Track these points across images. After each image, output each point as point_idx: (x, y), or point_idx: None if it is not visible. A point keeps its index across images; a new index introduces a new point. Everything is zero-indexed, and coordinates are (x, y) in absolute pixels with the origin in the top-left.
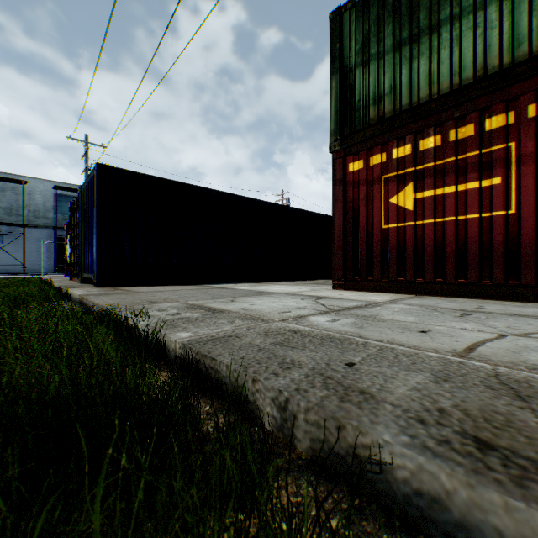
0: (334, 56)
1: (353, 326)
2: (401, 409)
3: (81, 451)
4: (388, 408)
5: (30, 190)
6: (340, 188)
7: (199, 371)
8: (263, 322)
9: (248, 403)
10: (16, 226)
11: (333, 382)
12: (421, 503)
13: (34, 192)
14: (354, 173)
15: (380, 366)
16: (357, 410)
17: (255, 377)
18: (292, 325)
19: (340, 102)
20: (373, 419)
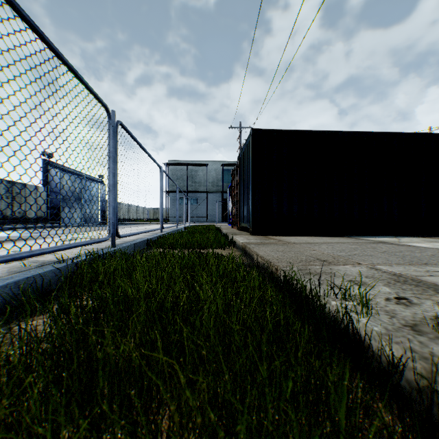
0: None
1: None
2: None
3: None
4: None
5: (209, 169)
6: None
7: None
8: None
9: None
10: (203, 193)
11: None
12: None
13: (211, 170)
14: None
15: None
16: None
17: None
18: None
19: None
20: None
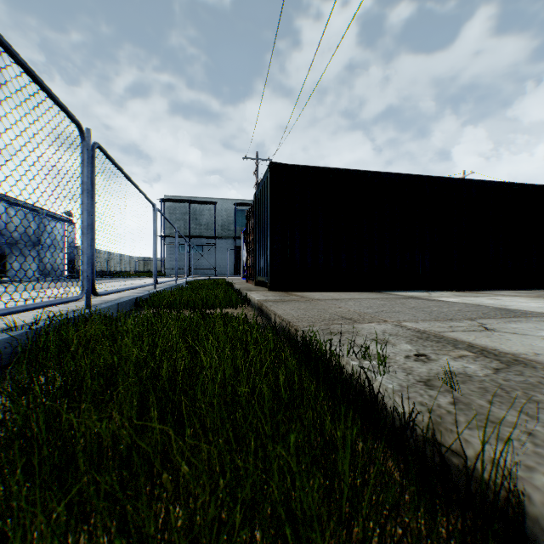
0: None
1: None
2: None
3: None
4: None
5: (218, 209)
6: None
7: None
8: None
9: None
10: (210, 238)
11: None
12: None
13: (220, 210)
14: None
15: None
16: None
17: None
18: None
19: None
20: None
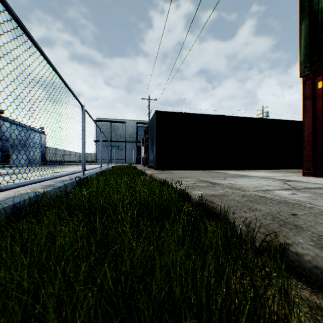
0: (302, 7)
1: (307, 198)
2: (316, 235)
3: (172, 217)
4: (308, 233)
5: (127, 125)
6: (308, 102)
7: (207, 208)
8: (242, 191)
9: (230, 223)
10: (122, 142)
11: (277, 219)
12: (316, 272)
13: (128, 126)
14: (322, 89)
15: (315, 218)
16: (287, 230)
17: (233, 211)
18: (260, 194)
19: (308, 39)
20: (295, 234)
